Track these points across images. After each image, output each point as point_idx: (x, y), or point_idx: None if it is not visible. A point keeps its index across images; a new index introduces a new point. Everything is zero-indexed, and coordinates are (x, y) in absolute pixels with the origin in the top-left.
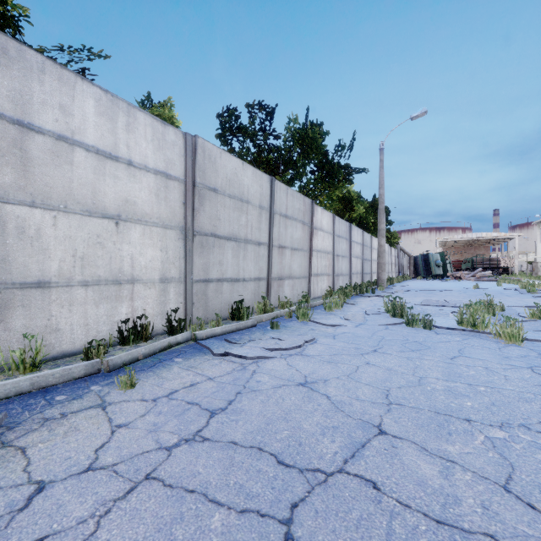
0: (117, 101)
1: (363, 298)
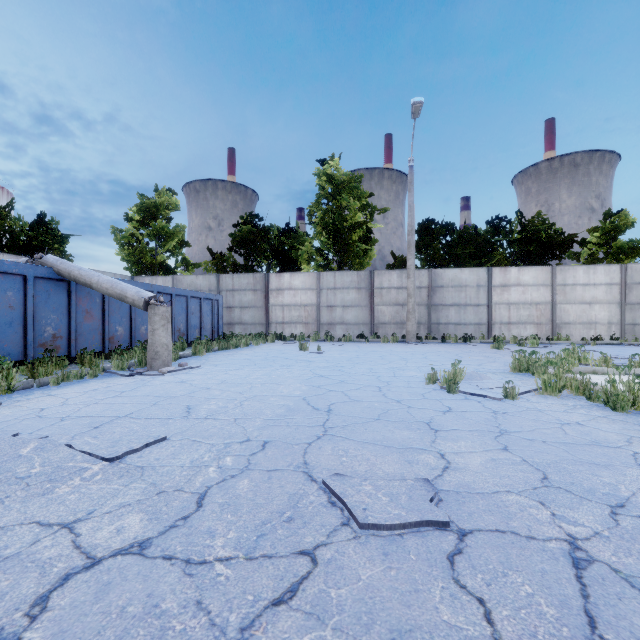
0: (589, 267)
1: None
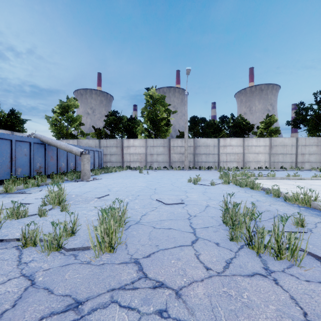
0: (257, 138)
1: None
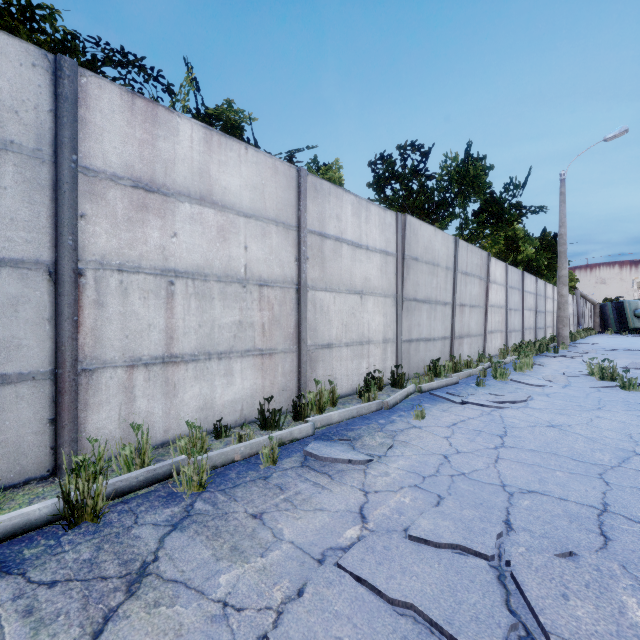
0: (361, 202)
1: (548, 359)
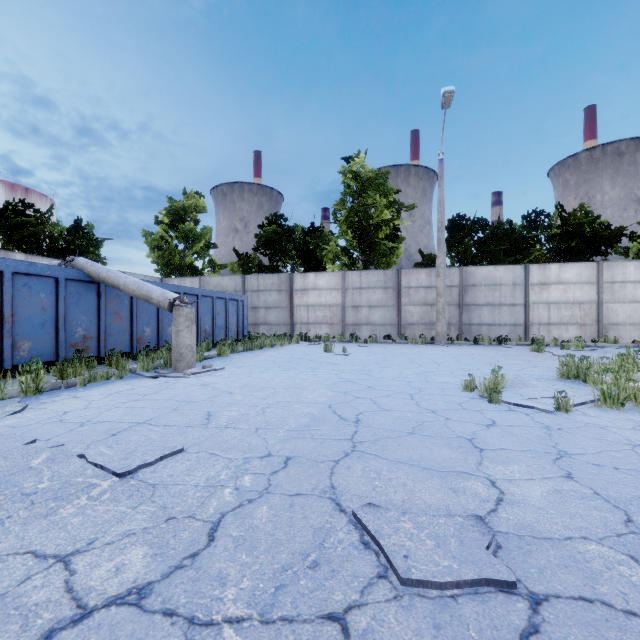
0: None
1: None
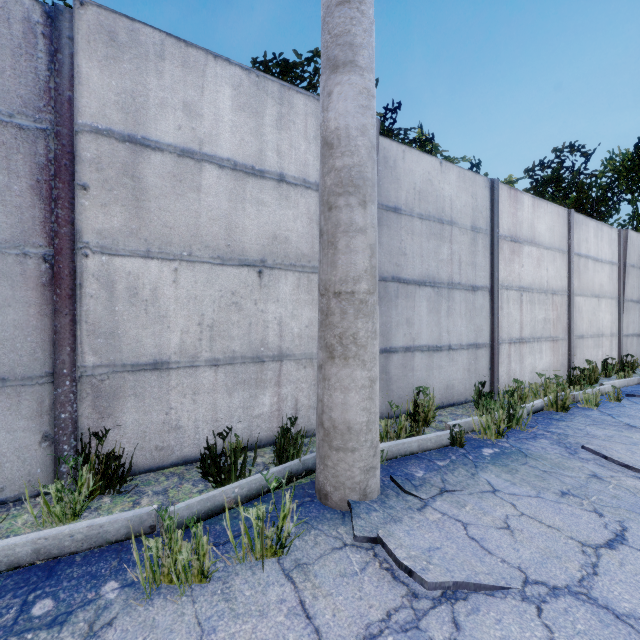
0: (598, 225)
1: None
